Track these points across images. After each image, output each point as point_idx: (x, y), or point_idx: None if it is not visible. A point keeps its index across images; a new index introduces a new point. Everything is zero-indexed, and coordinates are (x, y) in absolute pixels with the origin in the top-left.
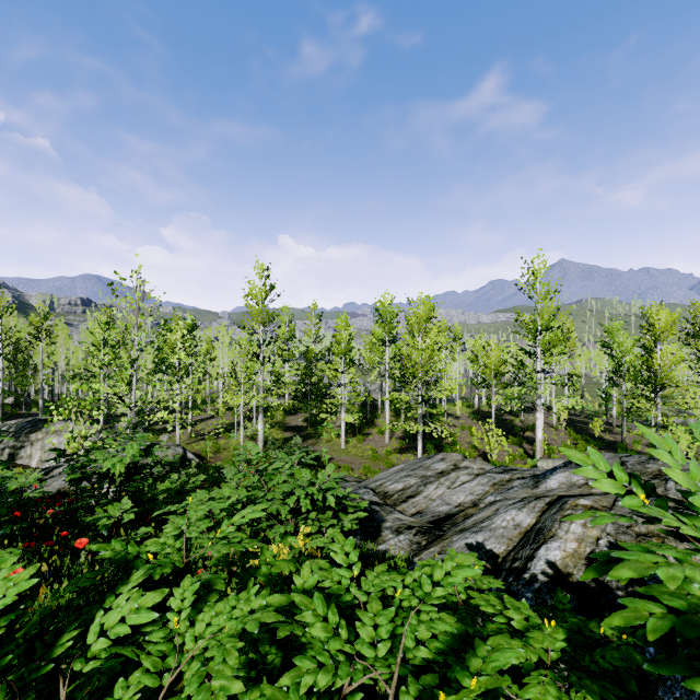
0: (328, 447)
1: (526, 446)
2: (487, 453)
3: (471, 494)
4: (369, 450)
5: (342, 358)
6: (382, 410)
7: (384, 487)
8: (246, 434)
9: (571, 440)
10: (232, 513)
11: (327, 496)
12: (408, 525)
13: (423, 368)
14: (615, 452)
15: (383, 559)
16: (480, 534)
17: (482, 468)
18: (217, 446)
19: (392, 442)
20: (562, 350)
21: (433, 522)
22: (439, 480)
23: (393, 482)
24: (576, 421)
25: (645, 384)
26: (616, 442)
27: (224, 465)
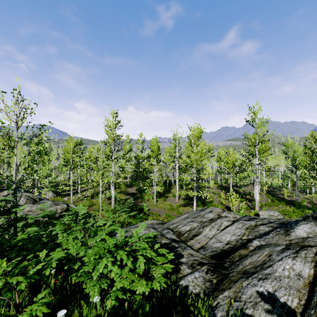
0: (147, 203)
1: (248, 203)
2: (228, 206)
3: (234, 235)
4: (168, 205)
5: (154, 158)
6: (174, 185)
7: (178, 228)
8: (106, 197)
9: (269, 199)
10: (42, 277)
11: (137, 256)
12: (199, 261)
13: (197, 162)
14: (293, 206)
15: (184, 295)
16: (267, 282)
17: (235, 217)
18: (91, 203)
19: (179, 201)
20: (264, 155)
21: (214, 256)
22: (211, 224)
23: (183, 225)
24: (269, 190)
25: (314, 170)
26: (292, 201)
27: (93, 213)
